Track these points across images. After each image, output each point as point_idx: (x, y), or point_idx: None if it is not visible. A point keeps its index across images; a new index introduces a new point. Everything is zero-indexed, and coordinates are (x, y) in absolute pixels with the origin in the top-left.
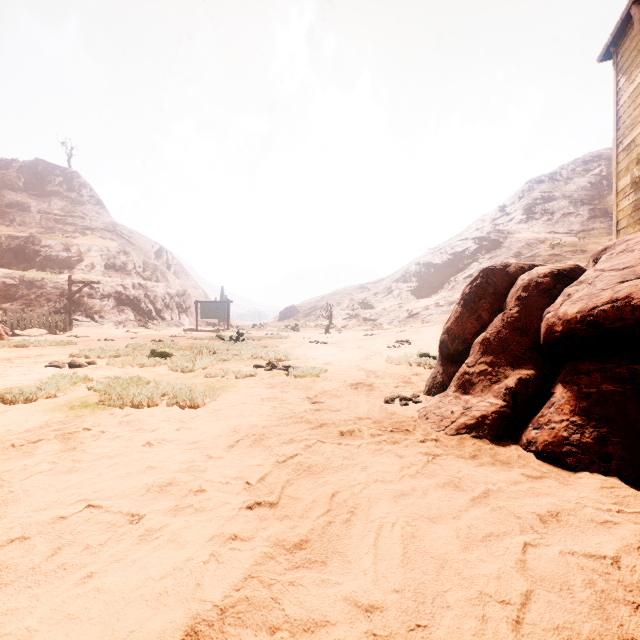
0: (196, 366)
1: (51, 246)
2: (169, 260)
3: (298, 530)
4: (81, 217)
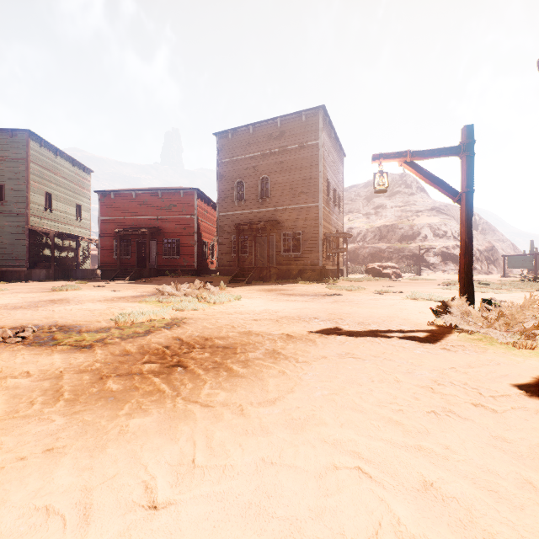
0: (502, 288)
1: (403, 228)
2: (476, 221)
3: (520, 300)
4: (413, 204)
